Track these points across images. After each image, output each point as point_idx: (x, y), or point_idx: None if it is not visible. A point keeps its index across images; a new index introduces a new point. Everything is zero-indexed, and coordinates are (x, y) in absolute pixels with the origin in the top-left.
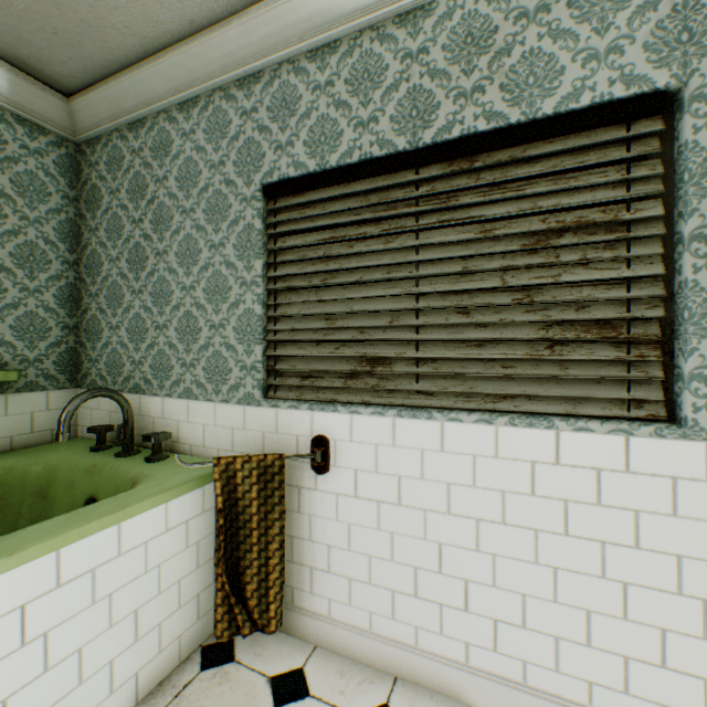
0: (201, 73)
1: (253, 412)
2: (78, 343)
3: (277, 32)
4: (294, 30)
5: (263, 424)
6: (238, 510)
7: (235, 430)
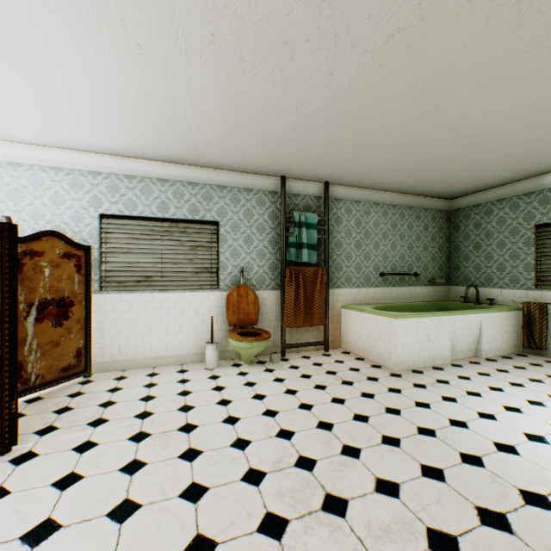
0: (507, 192)
1: (529, 292)
2: (448, 272)
3: (541, 182)
4: (548, 182)
5: (534, 296)
6: (529, 316)
7: (521, 298)
